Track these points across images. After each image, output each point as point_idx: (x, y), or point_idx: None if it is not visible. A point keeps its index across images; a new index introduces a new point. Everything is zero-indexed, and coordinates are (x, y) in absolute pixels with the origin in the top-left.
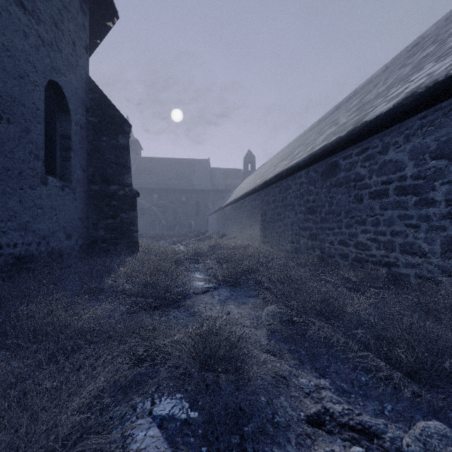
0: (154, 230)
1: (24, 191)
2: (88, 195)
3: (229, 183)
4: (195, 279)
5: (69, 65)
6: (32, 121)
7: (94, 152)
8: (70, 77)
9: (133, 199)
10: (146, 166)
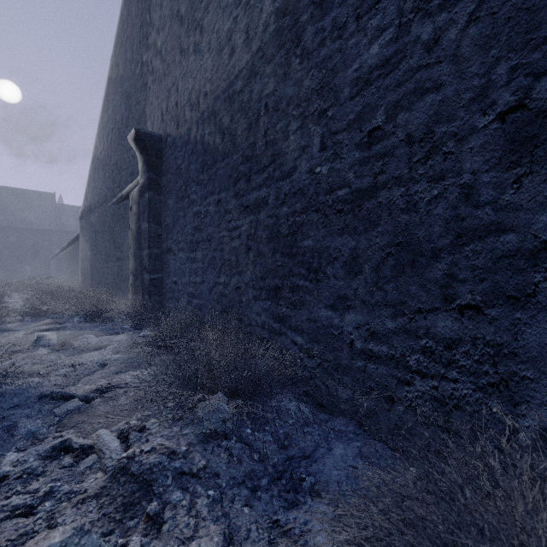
0: None
1: None
2: None
3: None
4: None
5: None
6: None
7: None
8: None
9: None
10: None
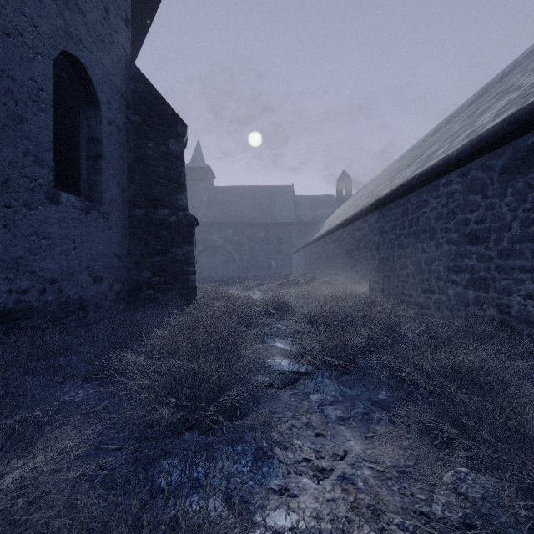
0: (227, 272)
1: (13, 211)
2: (129, 223)
3: (318, 213)
4: (274, 351)
5: (98, 38)
6: (29, 106)
7: (137, 163)
8: (99, 55)
9: (188, 228)
10: (219, 196)
